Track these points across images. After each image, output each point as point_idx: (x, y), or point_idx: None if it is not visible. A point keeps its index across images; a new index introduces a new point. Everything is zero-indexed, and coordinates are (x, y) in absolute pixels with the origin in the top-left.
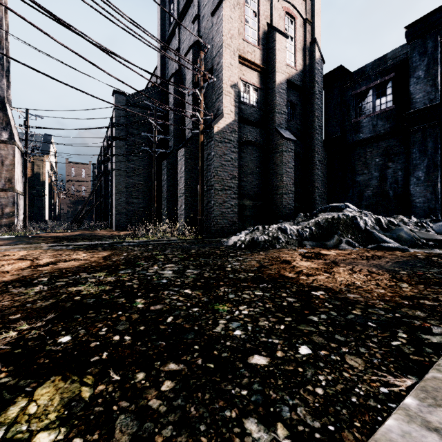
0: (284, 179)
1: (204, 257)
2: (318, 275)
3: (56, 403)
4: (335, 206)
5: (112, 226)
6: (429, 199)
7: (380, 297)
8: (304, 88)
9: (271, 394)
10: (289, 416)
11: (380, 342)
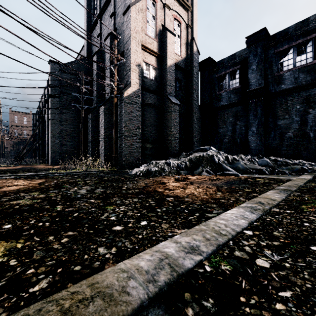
0: (172, 130)
1: (111, 181)
2: (176, 190)
3: (2, 250)
4: (203, 148)
5: (48, 162)
6: (259, 145)
7: (201, 199)
8: (186, 69)
9: (116, 239)
10: (120, 245)
11: (184, 218)
